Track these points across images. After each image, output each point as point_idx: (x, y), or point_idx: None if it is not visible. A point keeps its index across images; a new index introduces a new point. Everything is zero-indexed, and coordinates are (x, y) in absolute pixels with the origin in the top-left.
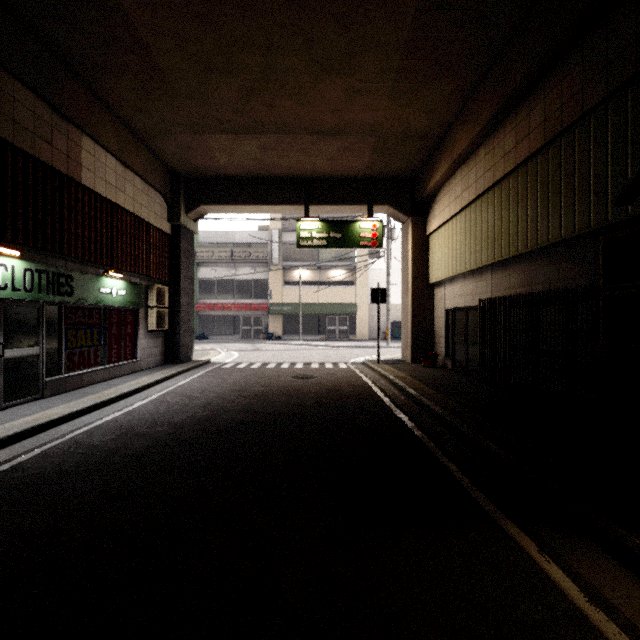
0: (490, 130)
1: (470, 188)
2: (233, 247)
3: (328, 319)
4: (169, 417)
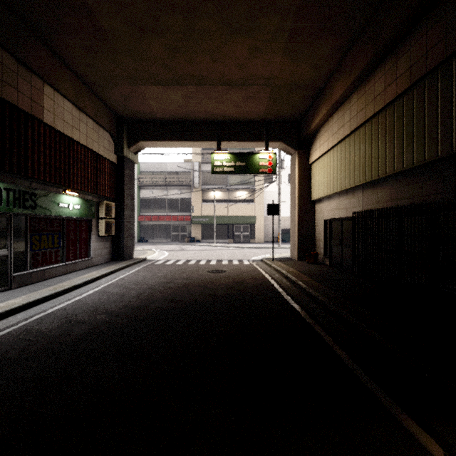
0: (362, 79)
1: (345, 126)
2: (165, 175)
3: (235, 227)
4: (108, 306)
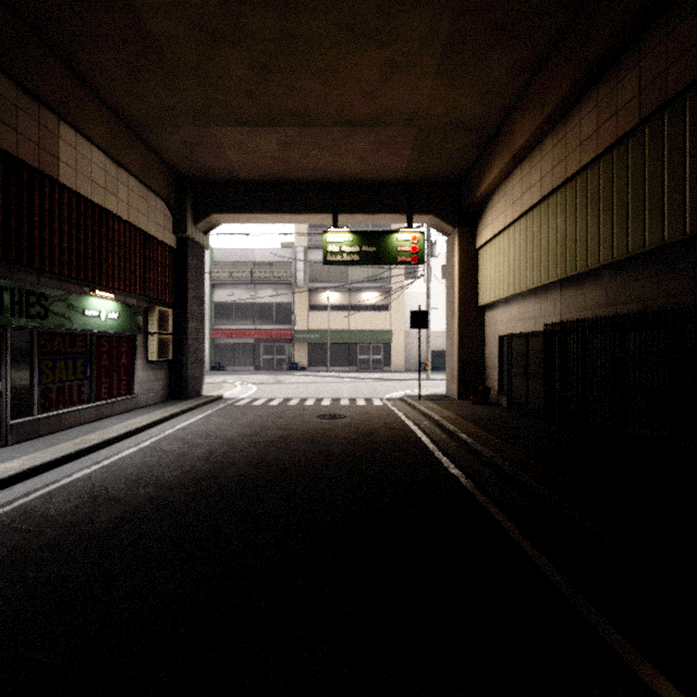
0: (561, 114)
1: (533, 188)
2: (253, 267)
3: (360, 347)
4: (158, 473)
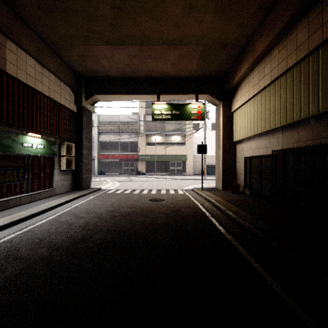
0: (284, 32)
1: (266, 76)
2: (118, 124)
3: (171, 163)
4: (53, 237)
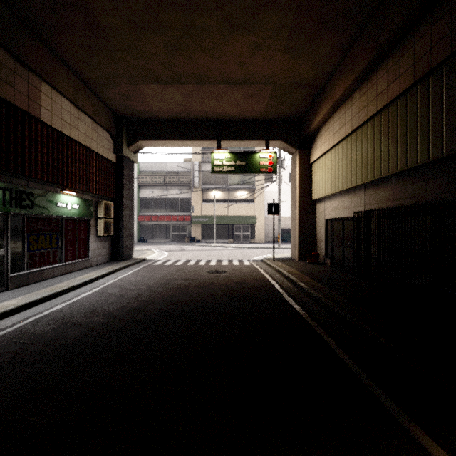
0: (364, 76)
1: (347, 124)
2: (165, 174)
3: (235, 227)
4: (105, 307)
